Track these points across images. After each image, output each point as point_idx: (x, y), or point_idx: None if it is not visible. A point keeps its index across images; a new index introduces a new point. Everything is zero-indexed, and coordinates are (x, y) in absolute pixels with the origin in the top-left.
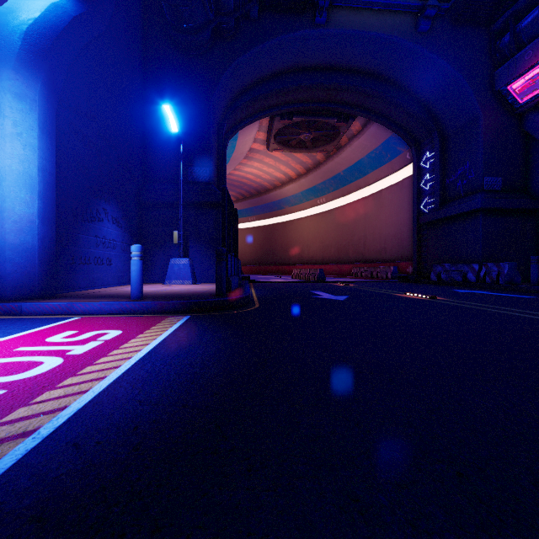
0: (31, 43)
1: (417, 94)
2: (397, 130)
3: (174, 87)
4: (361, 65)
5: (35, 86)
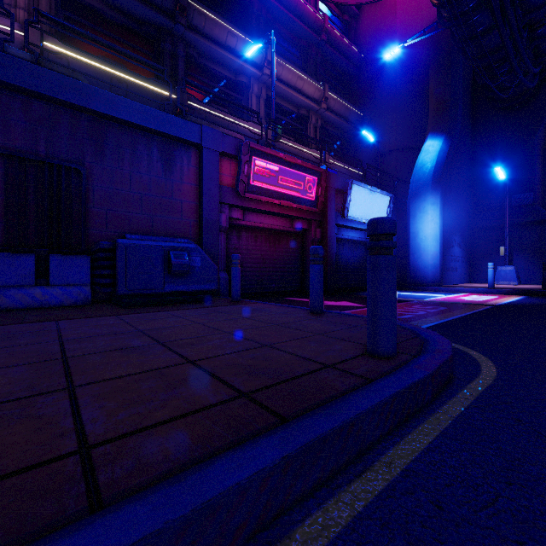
0: (435, 178)
1: None
2: None
3: (498, 139)
4: None
5: (438, 197)
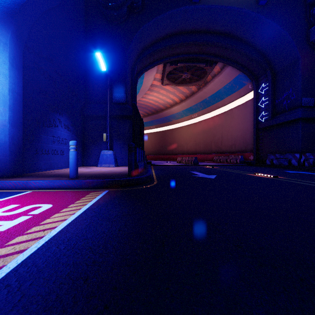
0: (5, 6)
1: (257, 46)
2: (243, 70)
3: (104, 44)
4: (221, 28)
5: (7, 34)
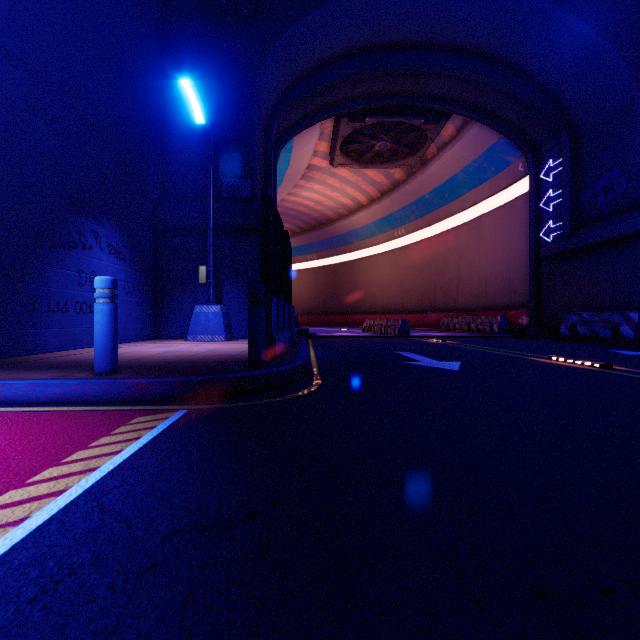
0: None
1: (539, 78)
2: (506, 132)
3: (204, 68)
4: (461, 38)
5: None
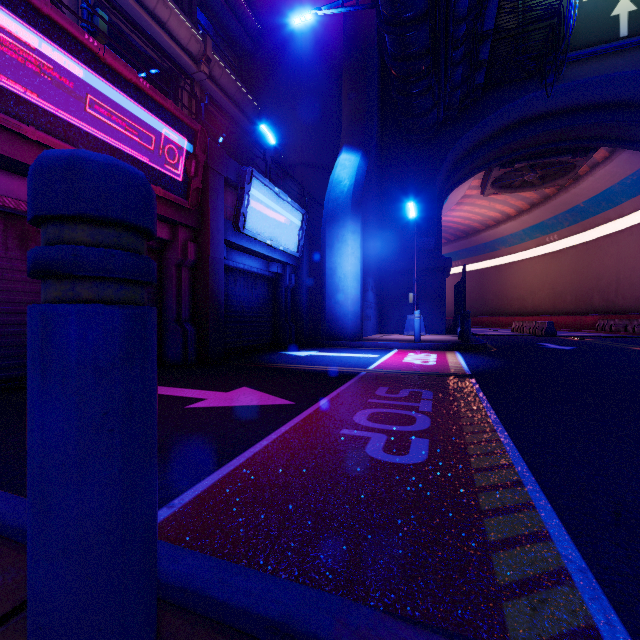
0: (355, 200)
1: None
2: None
3: (405, 175)
4: (603, 100)
5: (358, 224)
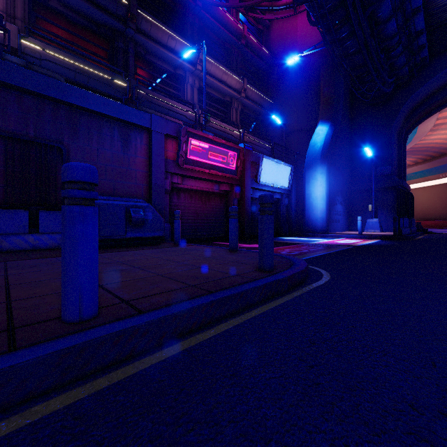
0: (323, 154)
1: None
2: None
3: (368, 126)
4: None
5: (325, 168)
